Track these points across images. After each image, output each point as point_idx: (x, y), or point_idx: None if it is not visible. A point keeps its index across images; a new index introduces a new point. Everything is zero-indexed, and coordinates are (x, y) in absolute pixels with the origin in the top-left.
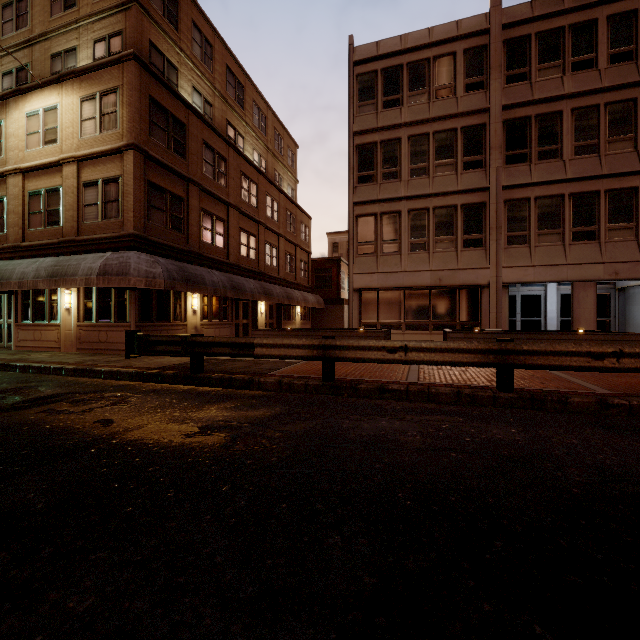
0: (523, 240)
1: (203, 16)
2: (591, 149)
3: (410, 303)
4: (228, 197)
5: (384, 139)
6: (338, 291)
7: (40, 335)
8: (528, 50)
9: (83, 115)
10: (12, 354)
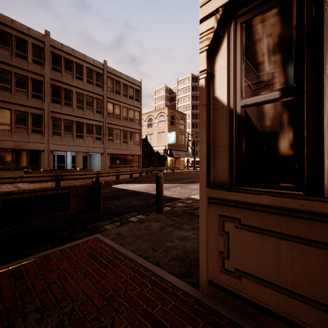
0: (59, 134)
1: None
2: (81, 108)
3: None
4: None
5: None
6: None
7: None
8: (61, 61)
9: None
10: None
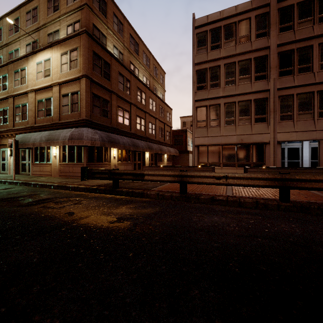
0: (289, 117)
1: (118, 10)
2: None
3: (225, 152)
4: (131, 100)
5: (211, 66)
6: (186, 146)
7: (42, 169)
8: (292, 13)
9: (62, 62)
10: (30, 178)
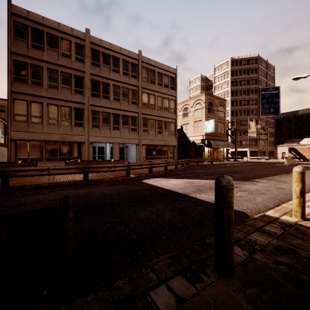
0: (98, 126)
1: None
2: (118, 100)
3: (48, 148)
4: None
5: (33, 63)
6: None
7: None
8: (99, 56)
9: None
10: None
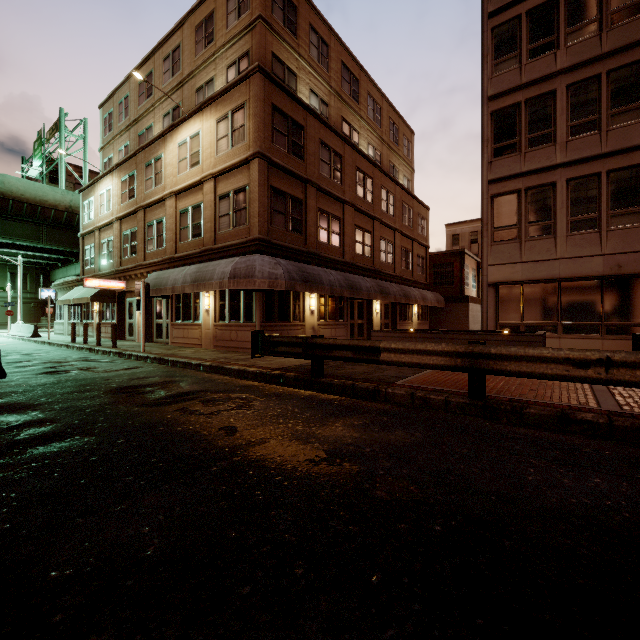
0: None
1: (319, 17)
2: None
3: (569, 298)
4: (343, 195)
5: (530, 97)
6: (461, 287)
7: (187, 333)
8: None
9: (218, 135)
10: (168, 349)
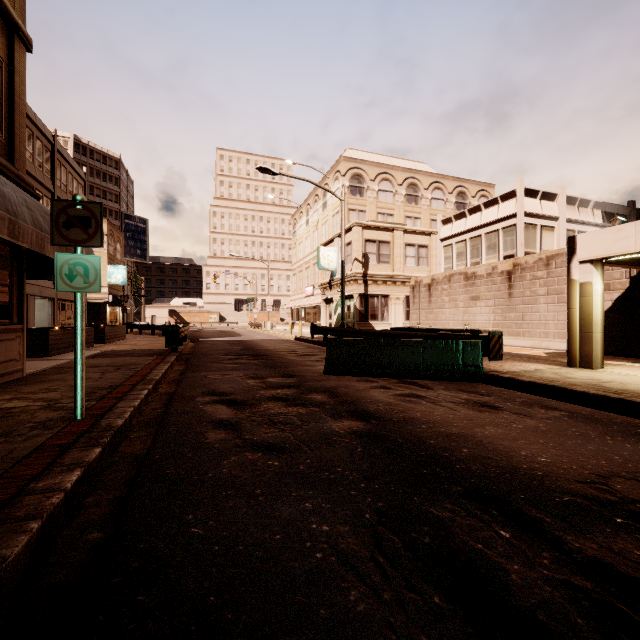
0: None
1: None
2: None
3: None
4: None
5: None
6: None
7: None
8: None
9: None
10: None
